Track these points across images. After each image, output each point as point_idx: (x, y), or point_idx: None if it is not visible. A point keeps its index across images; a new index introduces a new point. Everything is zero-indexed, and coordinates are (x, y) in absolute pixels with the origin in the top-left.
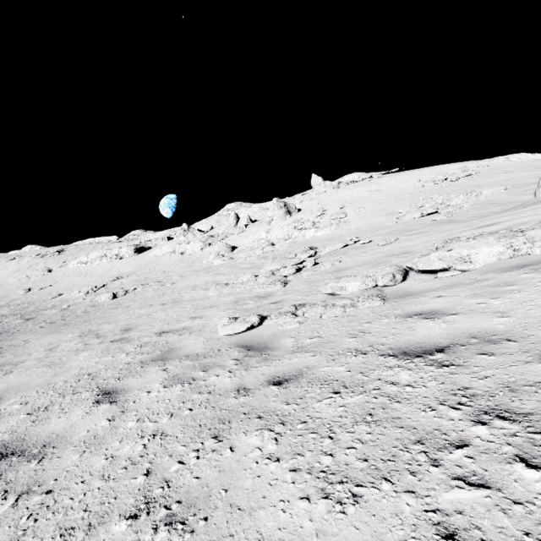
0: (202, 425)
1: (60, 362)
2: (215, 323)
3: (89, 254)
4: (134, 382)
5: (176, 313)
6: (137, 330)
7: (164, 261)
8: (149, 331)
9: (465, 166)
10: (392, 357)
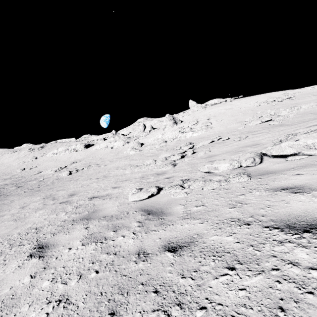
0: (103, 293)
1: (23, 217)
2: (128, 191)
3: (58, 149)
4: (63, 238)
5: (104, 184)
6: (78, 195)
7: (101, 152)
8: (84, 196)
9: (286, 92)
10: (278, 230)
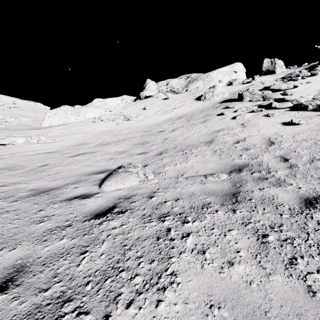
0: None
1: None
2: None
3: None
4: None
5: None
6: None
7: None
8: None
9: (14, 101)
10: None
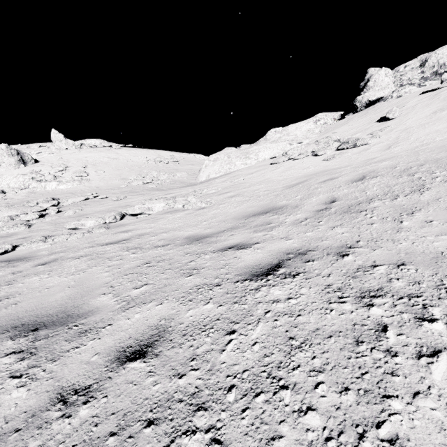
0: None
1: None
2: None
3: None
4: None
5: None
6: None
7: None
8: None
9: (173, 155)
10: (105, 245)
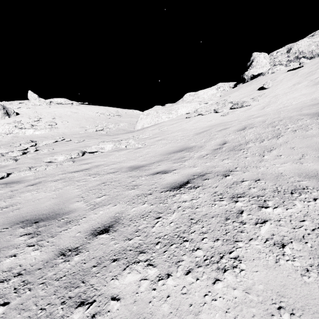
0: None
1: None
2: None
3: None
4: None
5: None
6: None
7: None
8: None
9: (118, 110)
10: (73, 173)
